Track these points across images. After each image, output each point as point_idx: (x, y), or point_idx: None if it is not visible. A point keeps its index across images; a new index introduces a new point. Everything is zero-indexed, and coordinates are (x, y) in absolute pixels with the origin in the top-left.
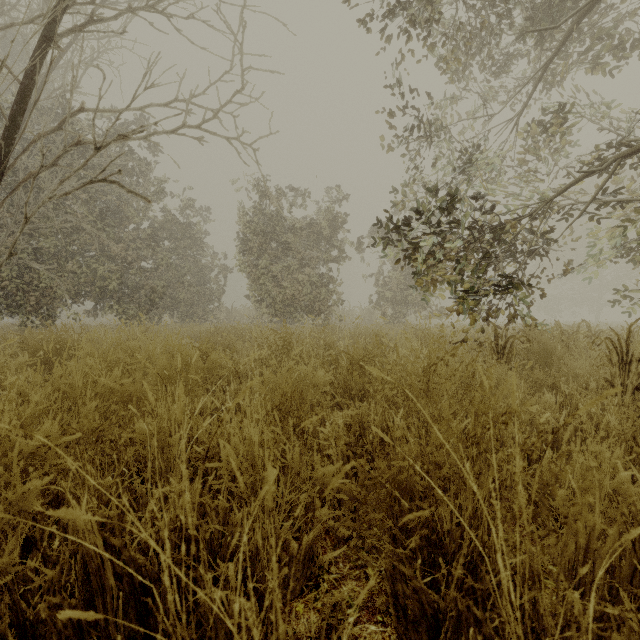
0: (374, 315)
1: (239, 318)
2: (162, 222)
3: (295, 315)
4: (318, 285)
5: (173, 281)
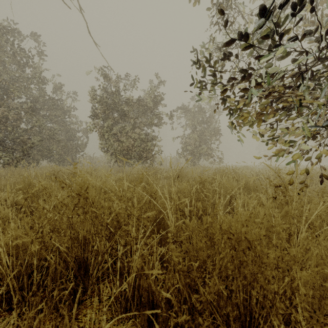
0: (179, 161)
1: (98, 163)
2: (37, 96)
3: (130, 160)
4: (145, 141)
5: (48, 138)
